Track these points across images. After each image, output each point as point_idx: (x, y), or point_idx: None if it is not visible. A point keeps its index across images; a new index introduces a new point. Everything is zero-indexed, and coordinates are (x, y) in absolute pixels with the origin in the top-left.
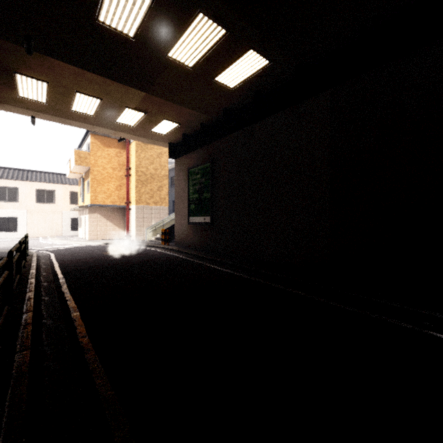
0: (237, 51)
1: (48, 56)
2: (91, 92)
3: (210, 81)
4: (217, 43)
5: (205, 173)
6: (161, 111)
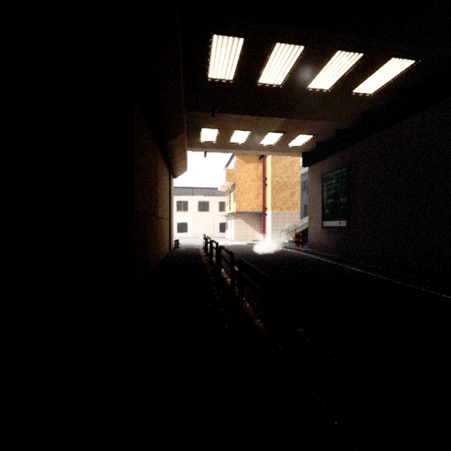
0: (376, 64)
1: (222, 113)
2: (244, 128)
3: (346, 94)
4: (354, 65)
5: (340, 178)
6: (297, 128)
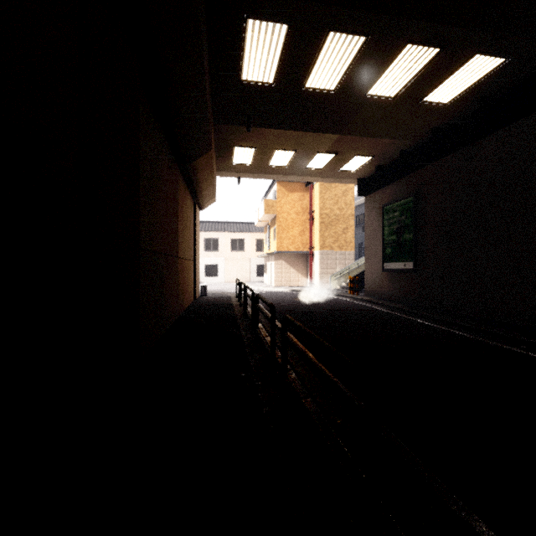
0: (456, 63)
1: (259, 127)
2: (287, 147)
3: (415, 104)
4: (428, 65)
5: (405, 209)
6: (353, 148)
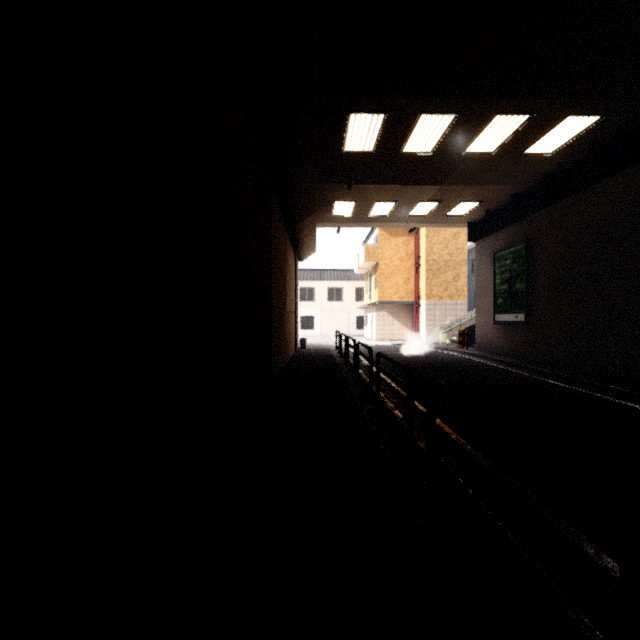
0: (550, 123)
1: (360, 185)
2: (388, 198)
3: (517, 156)
4: (521, 127)
5: (517, 257)
6: (457, 195)
